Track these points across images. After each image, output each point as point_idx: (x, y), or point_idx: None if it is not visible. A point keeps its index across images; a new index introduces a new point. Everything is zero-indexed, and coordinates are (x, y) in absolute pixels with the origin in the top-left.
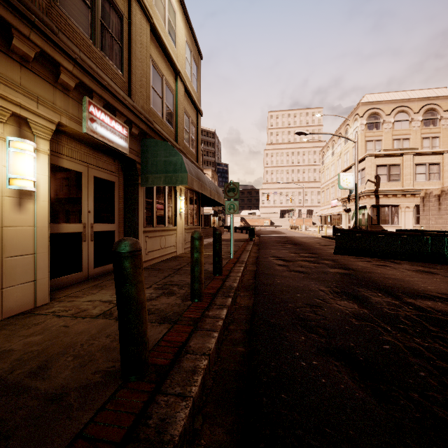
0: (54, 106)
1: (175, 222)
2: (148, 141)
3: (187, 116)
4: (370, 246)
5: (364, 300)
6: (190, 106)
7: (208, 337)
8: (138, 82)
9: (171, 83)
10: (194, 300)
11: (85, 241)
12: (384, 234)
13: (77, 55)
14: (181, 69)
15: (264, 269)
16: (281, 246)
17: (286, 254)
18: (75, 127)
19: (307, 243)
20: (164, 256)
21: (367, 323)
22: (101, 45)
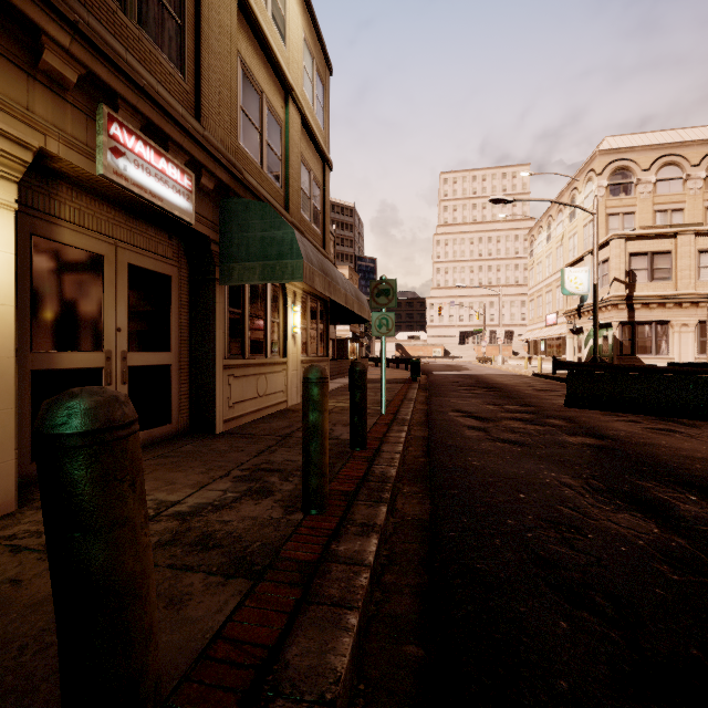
0: (29, 115)
1: (284, 350)
2: (233, 202)
3: (306, 169)
4: (634, 392)
5: (665, 512)
6: (311, 152)
7: (334, 627)
8: (214, 95)
9: (278, 108)
10: (308, 511)
11: (110, 385)
12: (652, 371)
13: (82, 20)
14: (296, 86)
15: (443, 435)
16: (466, 391)
17: (479, 406)
18: (79, 161)
19: (511, 386)
20: (263, 410)
21: (700, 578)
22: (140, 16)
